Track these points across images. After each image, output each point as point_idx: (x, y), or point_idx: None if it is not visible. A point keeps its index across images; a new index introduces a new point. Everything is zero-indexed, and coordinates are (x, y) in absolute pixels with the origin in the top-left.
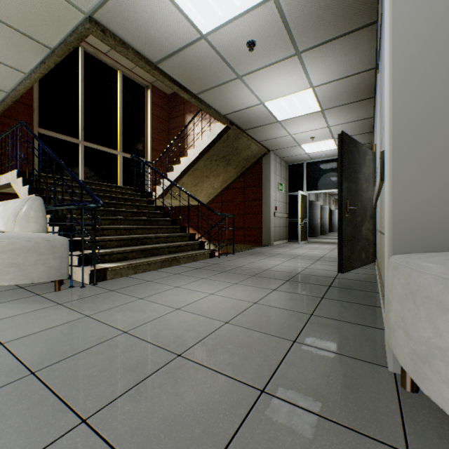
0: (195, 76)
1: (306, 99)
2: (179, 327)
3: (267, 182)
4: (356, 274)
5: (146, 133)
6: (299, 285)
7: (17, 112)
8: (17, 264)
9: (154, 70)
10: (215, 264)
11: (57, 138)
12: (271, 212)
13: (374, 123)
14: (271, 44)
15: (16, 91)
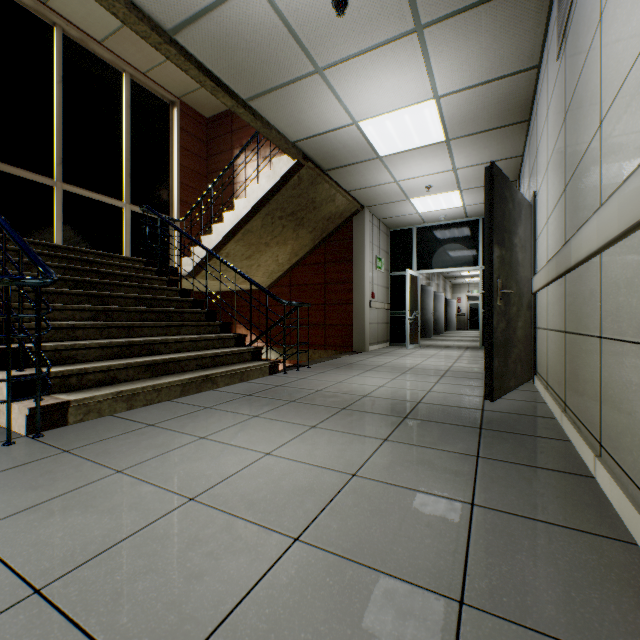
0: (243, 64)
1: (426, 120)
2: (183, 562)
3: (360, 254)
4: (513, 402)
5: (170, 176)
6: (428, 428)
7: None
8: None
9: (168, 45)
10: (278, 385)
11: (13, 175)
12: (365, 300)
13: (525, 164)
14: (375, 6)
15: None
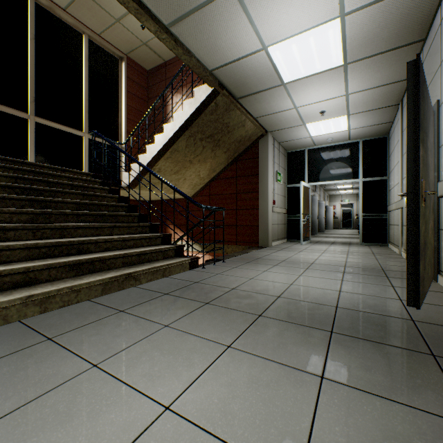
0: None
1: (328, 42)
2: None
3: (264, 170)
4: (438, 308)
5: (120, 113)
6: (368, 354)
7: None
8: None
9: None
10: (196, 282)
11: None
12: (268, 206)
13: None
14: None
15: None
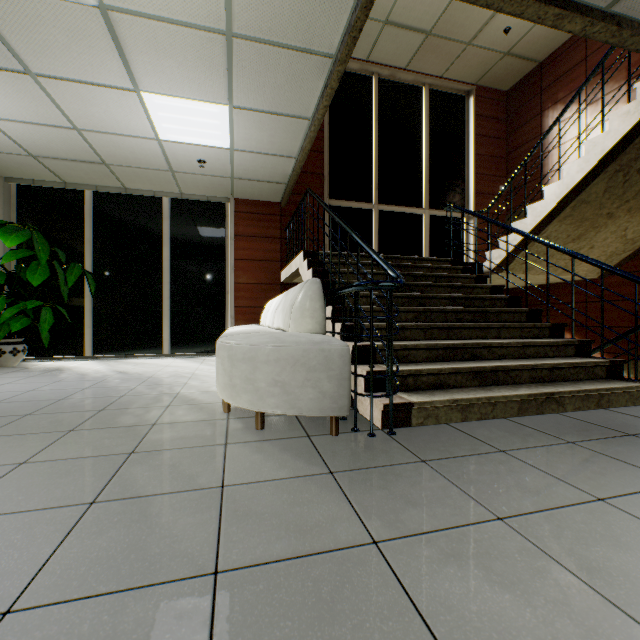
0: None
1: None
2: None
3: None
4: None
5: (465, 170)
6: None
7: (308, 186)
8: (282, 383)
9: None
10: None
11: (348, 208)
12: None
13: None
14: None
15: (302, 151)
